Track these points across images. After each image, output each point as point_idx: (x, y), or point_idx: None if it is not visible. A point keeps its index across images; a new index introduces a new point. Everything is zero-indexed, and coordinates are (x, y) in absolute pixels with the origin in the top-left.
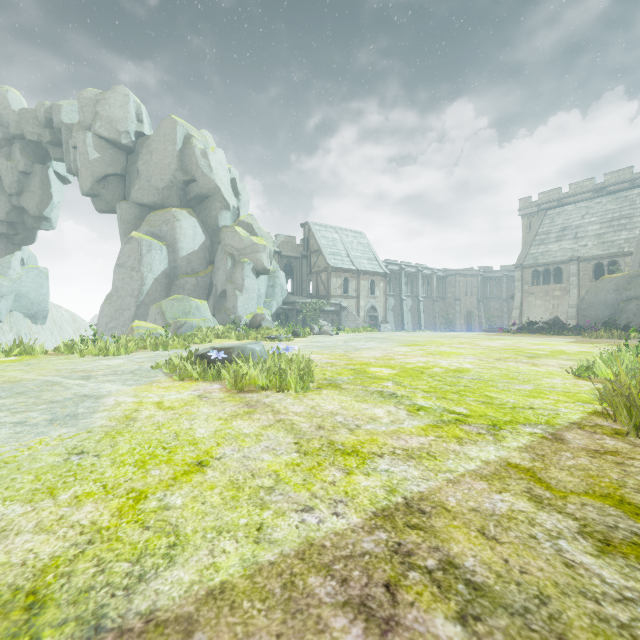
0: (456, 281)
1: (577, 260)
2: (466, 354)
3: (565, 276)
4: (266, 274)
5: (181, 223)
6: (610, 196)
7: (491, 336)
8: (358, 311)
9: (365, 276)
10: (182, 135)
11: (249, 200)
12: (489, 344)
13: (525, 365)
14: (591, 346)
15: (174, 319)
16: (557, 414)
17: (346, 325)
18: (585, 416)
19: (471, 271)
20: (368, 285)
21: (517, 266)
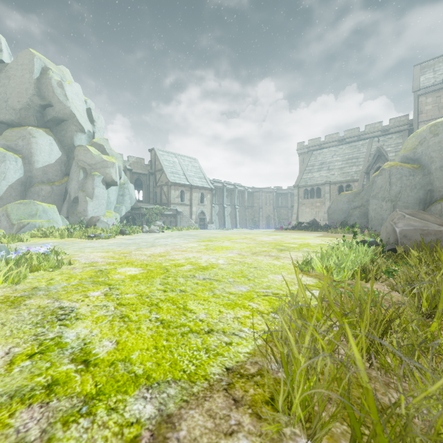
0: (260, 195)
1: (329, 183)
2: (235, 248)
3: (322, 193)
4: (115, 185)
5: (37, 140)
6: (347, 145)
7: (272, 232)
8: (191, 215)
9: (197, 190)
10: (40, 66)
11: (104, 127)
12: (263, 239)
13: (269, 259)
14: (329, 239)
15: (19, 220)
16: (228, 344)
17: (181, 225)
18: (260, 346)
19: (269, 189)
20: (199, 196)
21: (295, 186)
